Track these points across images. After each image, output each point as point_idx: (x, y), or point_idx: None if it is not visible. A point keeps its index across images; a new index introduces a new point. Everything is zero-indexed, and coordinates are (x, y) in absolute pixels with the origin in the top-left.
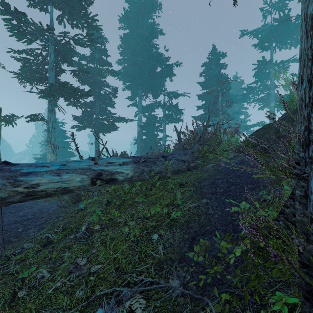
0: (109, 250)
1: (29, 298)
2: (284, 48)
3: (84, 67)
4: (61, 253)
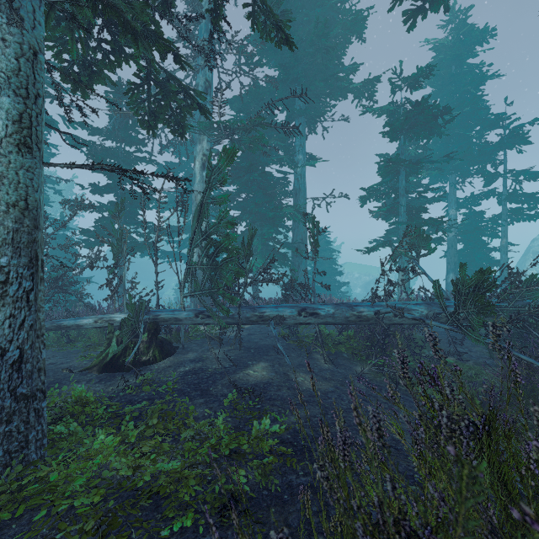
0: None
1: None
2: None
3: None
4: None
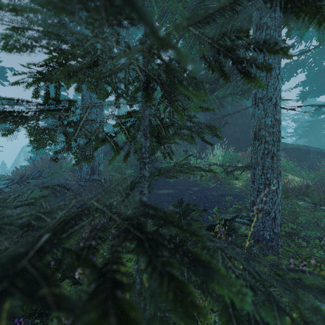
0: None
1: None
2: None
3: None
4: None
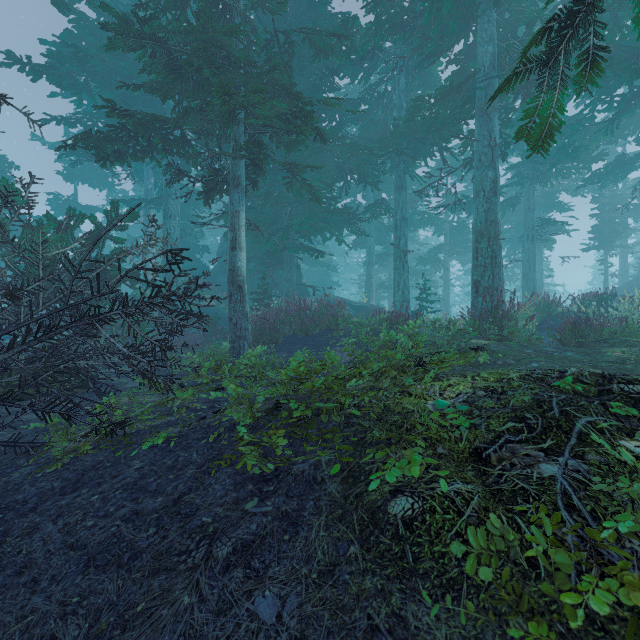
0: None
1: None
2: (89, 185)
3: None
4: None
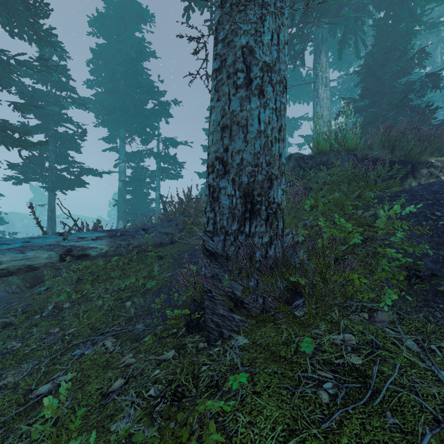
0: (83, 319)
1: (5, 360)
2: (298, 103)
3: (28, 89)
4: (29, 329)
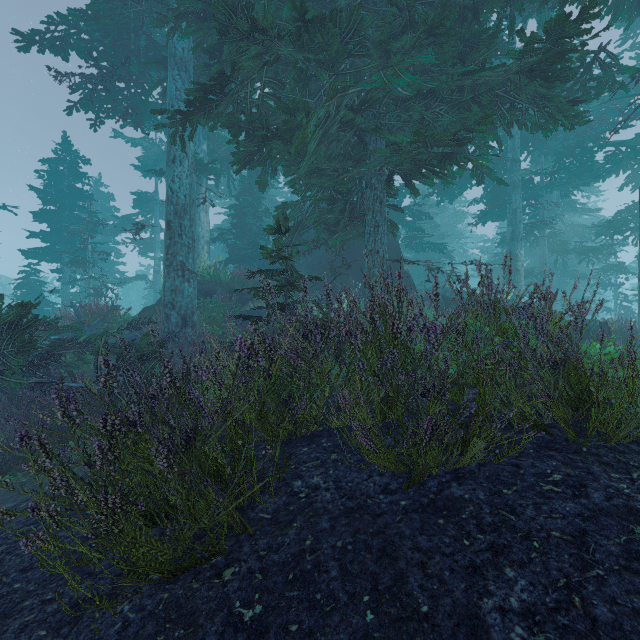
0: None
1: None
2: None
3: None
4: None
